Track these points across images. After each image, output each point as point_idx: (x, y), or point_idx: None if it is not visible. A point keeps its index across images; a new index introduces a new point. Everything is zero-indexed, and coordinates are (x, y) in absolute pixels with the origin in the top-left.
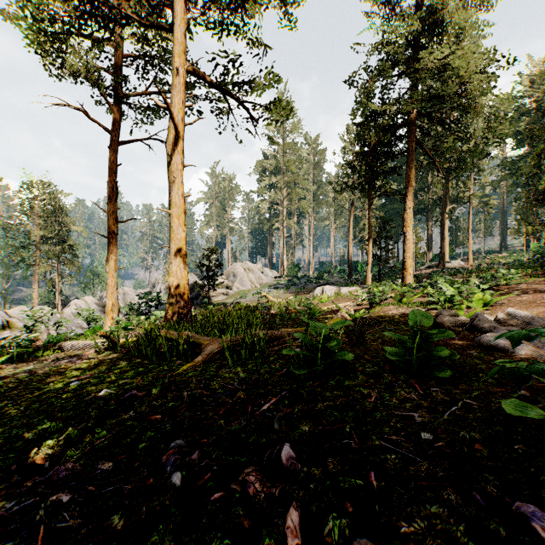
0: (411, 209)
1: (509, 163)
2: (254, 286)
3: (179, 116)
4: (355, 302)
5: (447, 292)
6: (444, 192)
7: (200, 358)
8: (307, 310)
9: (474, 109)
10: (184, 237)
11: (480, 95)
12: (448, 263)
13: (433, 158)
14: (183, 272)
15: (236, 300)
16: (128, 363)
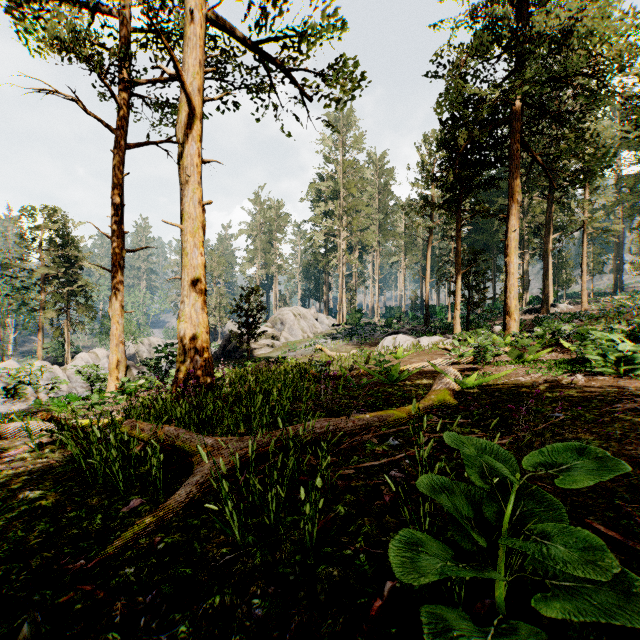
0: (517, 232)
1: (630, 181)
2: (306, 336)
3: (194, 84)
4: (450, 359)
5: (620, 346)
6: (549, 217)
7: (182, 495)
8: (382, 370)
9: (610, 91)
10: (202, 263)
11: (620, 71)
12: (552, 307)
13: (544, 166)
14: (200, 315)
15: (283, 353)
16: (41, 494)
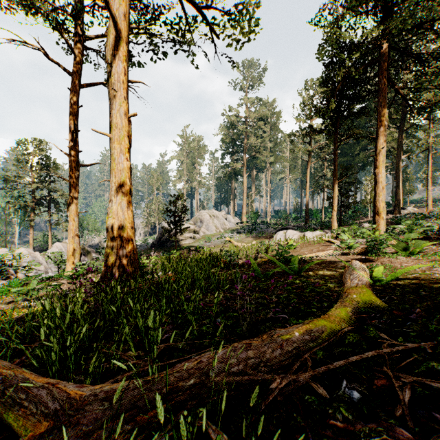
0: (384, 149)
1: None
2: (218, 231)
3: (120, 11)
4: (339, 251)
5: None
6: (400, 142)
7: None
8: (282, 260)
9: None
10: (127, 167)
11: None
12: (402, 209)
13: (405, 97)
14: (126, 212)
15: (201, 243)
16: None
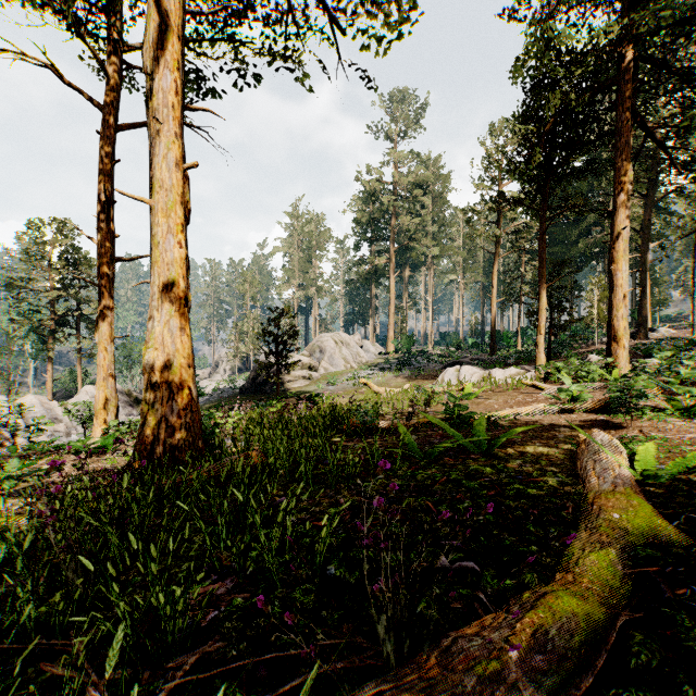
0: (626, 231)
1: None
2: (349, 366)
3: None
4: (557, 405)
5: None
6: (647, 221)
7: None
8: (456, 421)
9: None
10: (180, 258)
11: None
12: (650, 332)
13: (661, 143)
14: (178, 337)
15: (321, 387)
16: None
